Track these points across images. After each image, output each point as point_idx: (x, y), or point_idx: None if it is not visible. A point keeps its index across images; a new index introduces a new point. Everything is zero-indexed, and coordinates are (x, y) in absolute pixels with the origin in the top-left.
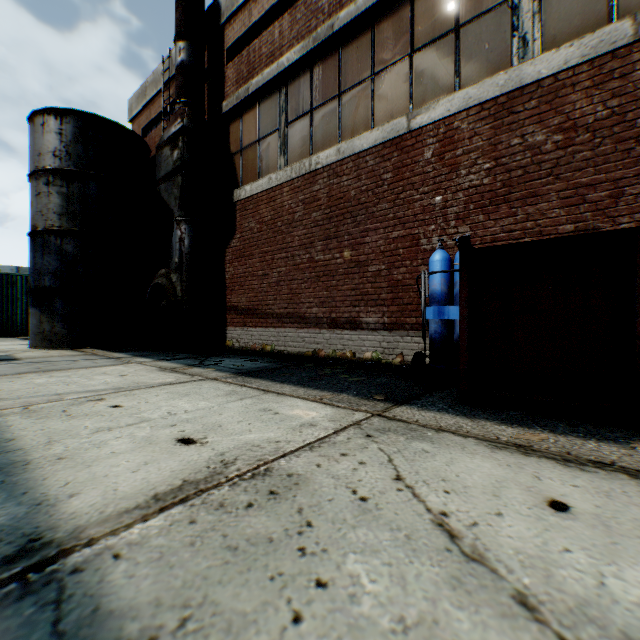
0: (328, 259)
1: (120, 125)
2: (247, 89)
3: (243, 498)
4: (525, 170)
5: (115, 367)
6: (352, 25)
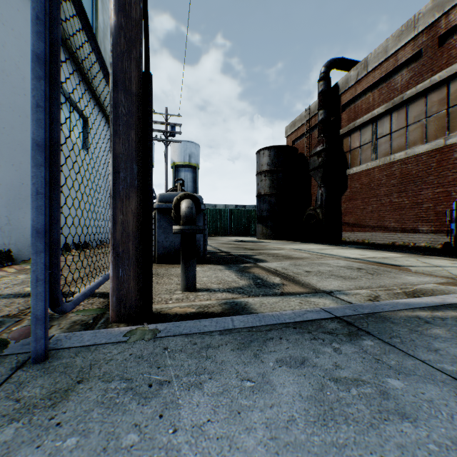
0: (399, 201)
1: (289, 146)
2: (353, 124)
3: (382, 259)
4: None
5: (307, 245)
6: (413, 96)
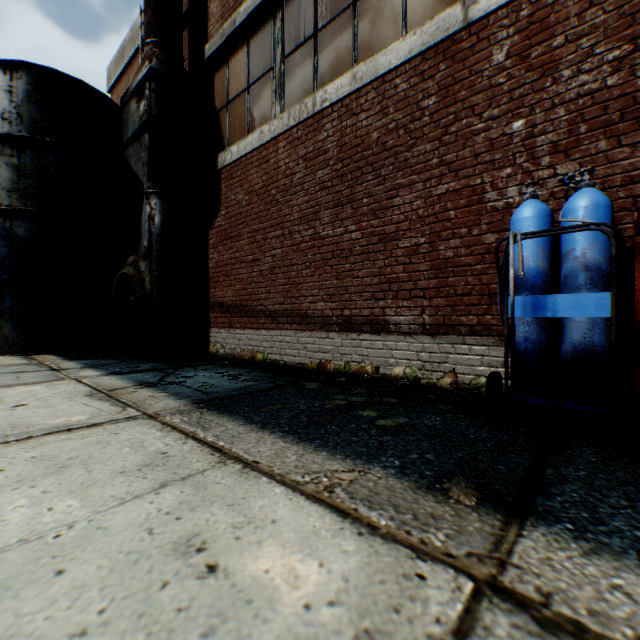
0: (339, 234)
1: (86, 84)
2: (233, 22)
3: None
4: None
5: (32, 387)
6: None
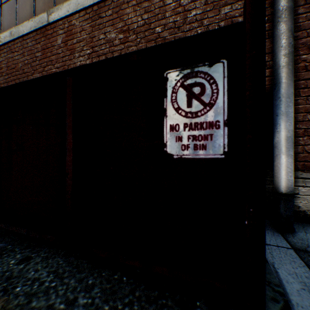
0: None
1: None
2: None
3: None
4: (106, 56)
5: None
6: None
